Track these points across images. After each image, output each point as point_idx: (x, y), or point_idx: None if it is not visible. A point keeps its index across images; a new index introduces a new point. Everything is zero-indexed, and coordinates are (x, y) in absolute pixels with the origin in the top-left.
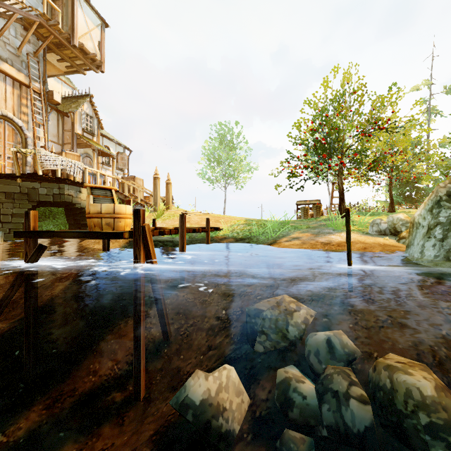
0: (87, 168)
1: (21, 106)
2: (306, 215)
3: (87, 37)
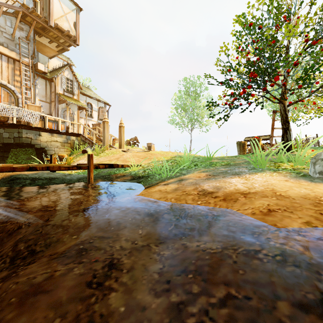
0: (47, 116)
1: (15, 76)
2: (242, 151)
3: (63, 19)
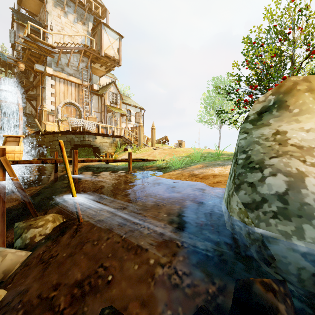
0: (100, 124)
1: (79, 96)
2: None
3: (110, 48)
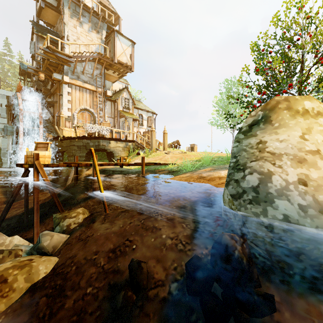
0: (113, 130)
1: (93, 102)
2: None
3: (123, 55)
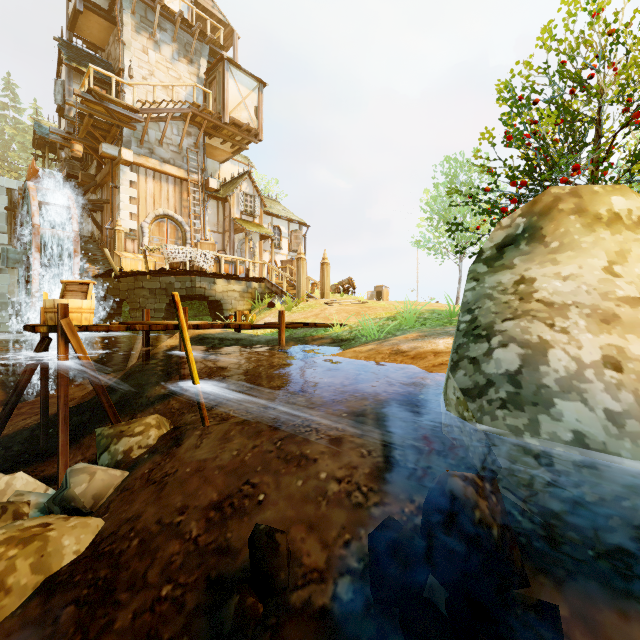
0: (222, 257)
1: (182, 202)
2: None
3: (241, 108)
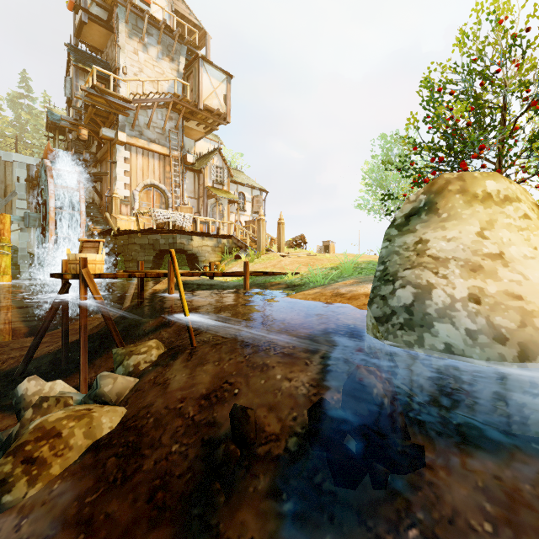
0: (198, 218)
1: (165, 174)
2: None
3: (213, 96)
